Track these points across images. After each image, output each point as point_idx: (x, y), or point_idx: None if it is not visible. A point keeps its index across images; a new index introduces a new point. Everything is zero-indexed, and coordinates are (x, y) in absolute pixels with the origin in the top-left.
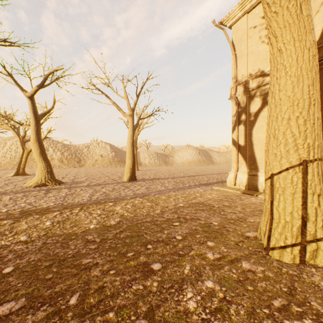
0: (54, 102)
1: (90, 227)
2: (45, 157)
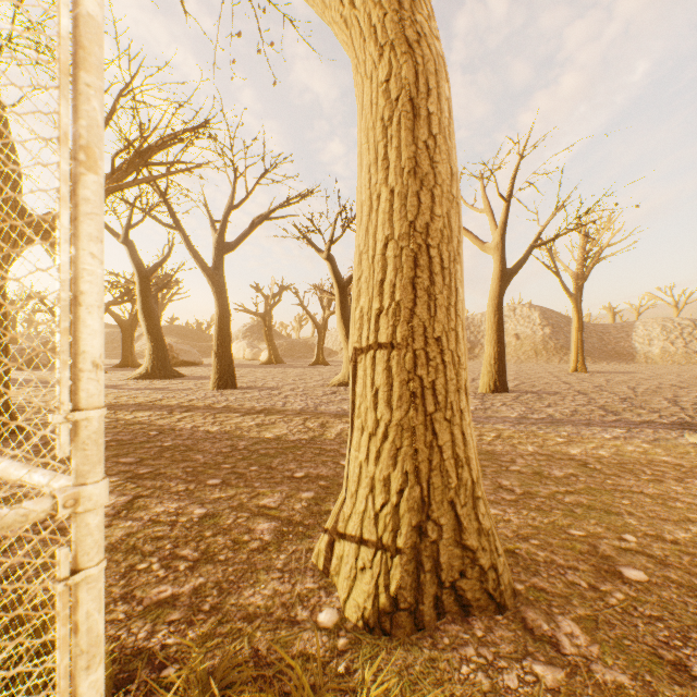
0: None
1: (266, 436)
2: None
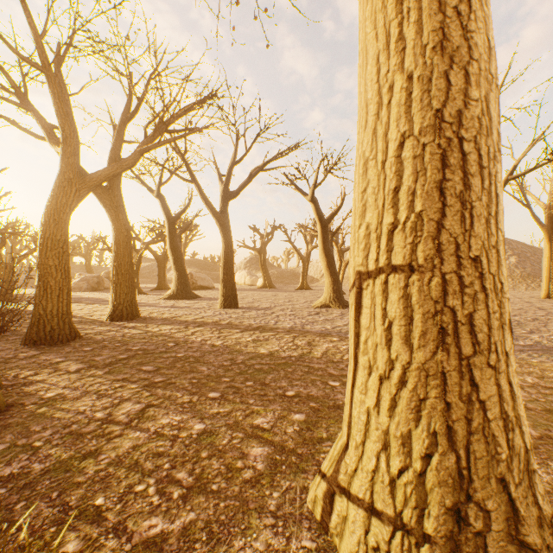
0: (341, 197)
1: (260, 351)
2: (331, 271)
